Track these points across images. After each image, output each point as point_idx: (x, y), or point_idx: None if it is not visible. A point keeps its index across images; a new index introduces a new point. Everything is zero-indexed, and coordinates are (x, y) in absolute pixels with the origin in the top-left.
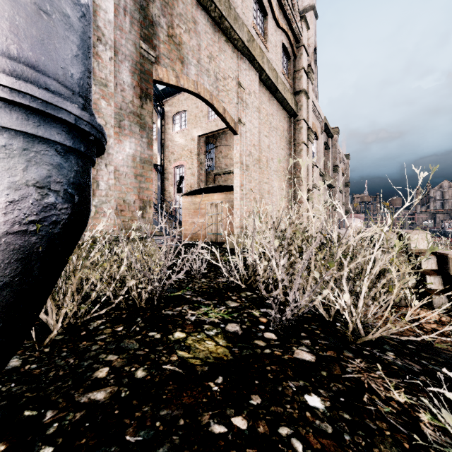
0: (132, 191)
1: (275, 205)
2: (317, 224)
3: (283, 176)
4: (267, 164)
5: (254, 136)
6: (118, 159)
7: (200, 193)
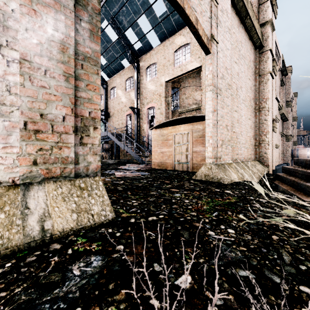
0: (59, 100)
1: (243, 135)
2: (276, 153)
3: (250, 106)
4: (236, 92)
5: (226, 59)
6: (29, 43)
7: (167, 126)
